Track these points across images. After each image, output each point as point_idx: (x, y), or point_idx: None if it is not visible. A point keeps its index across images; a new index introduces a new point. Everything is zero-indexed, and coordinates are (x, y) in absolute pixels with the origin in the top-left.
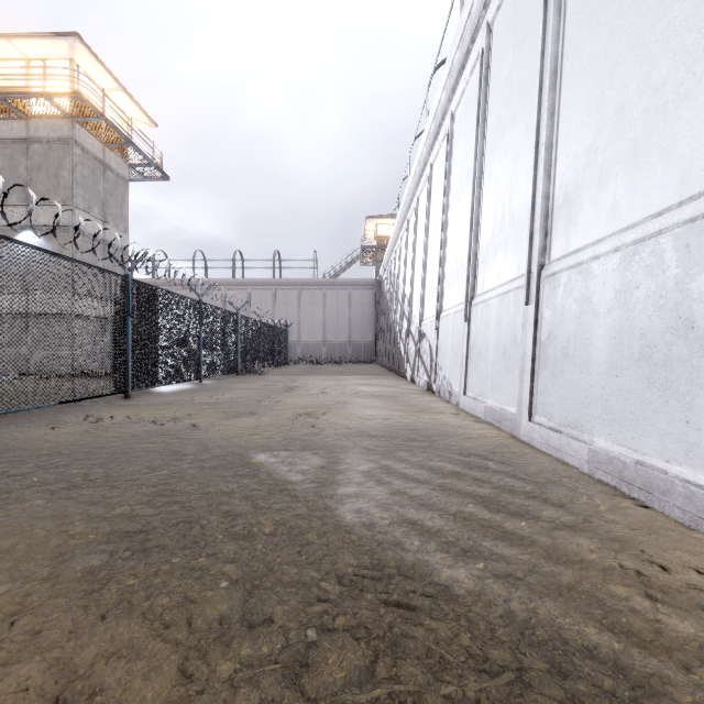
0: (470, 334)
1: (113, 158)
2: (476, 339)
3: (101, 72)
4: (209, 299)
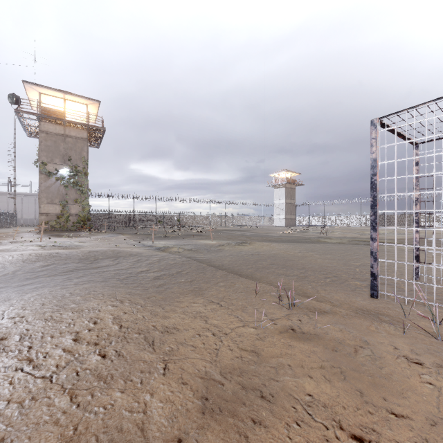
0: None
1: None
2: None
3: None
4: None
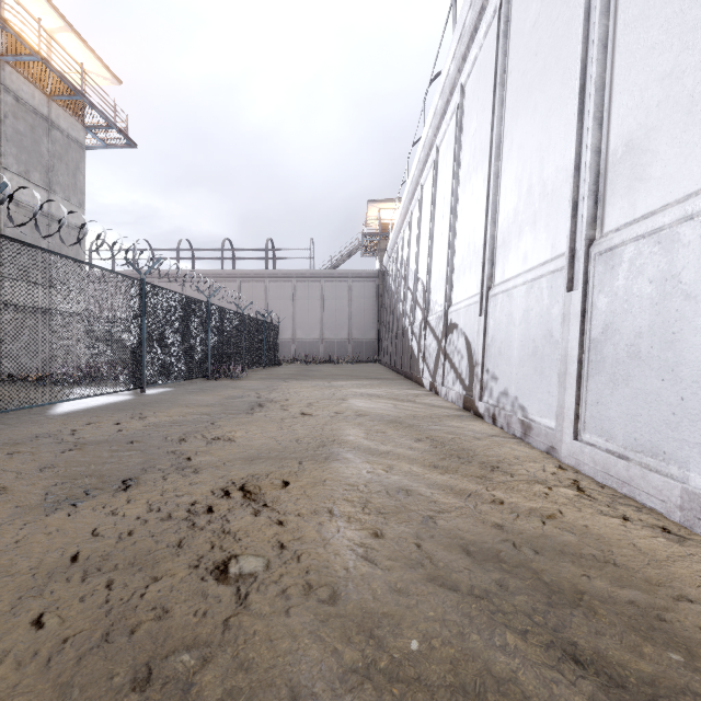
0: (587, 315)
1: (63, 116)
2: (617, 322)
3: (40, 2)
4: (195, 292)
